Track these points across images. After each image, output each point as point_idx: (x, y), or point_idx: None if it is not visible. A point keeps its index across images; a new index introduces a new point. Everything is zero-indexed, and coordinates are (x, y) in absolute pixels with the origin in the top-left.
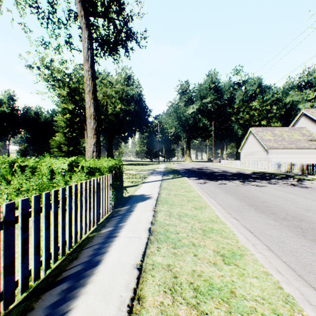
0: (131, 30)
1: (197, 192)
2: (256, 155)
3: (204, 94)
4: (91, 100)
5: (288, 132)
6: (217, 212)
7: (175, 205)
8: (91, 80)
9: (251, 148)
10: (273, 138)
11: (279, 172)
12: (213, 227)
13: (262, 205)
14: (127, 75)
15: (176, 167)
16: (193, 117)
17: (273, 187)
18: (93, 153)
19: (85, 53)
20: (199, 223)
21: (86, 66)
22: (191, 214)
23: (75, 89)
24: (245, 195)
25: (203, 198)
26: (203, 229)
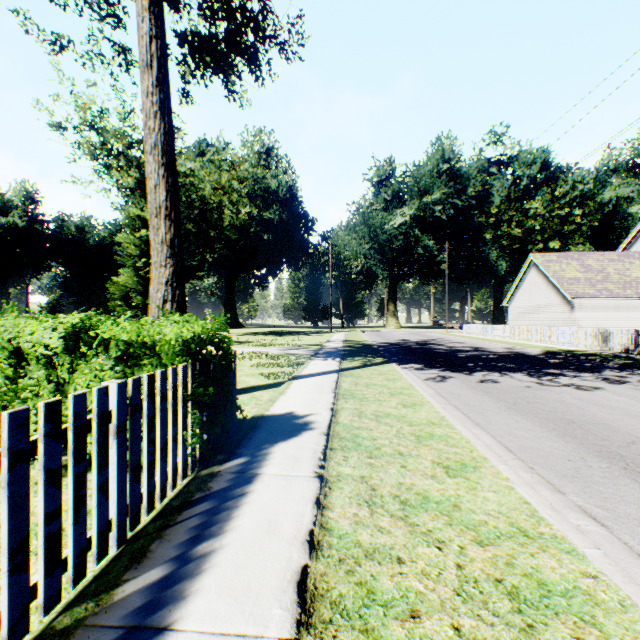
0: (263, 3)
1: (433, 407)
2: (544, 314)
3: (426, 185)
4: (158, 170)
5: (616, 262)
6: (520, 488)
7: (381, 456)
8: (158, 117)
9: (532, 298)
10: (584, 277)
11: (608, 352)
12: (542, 576)
13: (637, 453)
14: (264, 147)
15: (368, 339)
16: (404, 234)
17: (624, 393)
18: (165, 304)
19: (143, 48)
20: (480, 546)
21: (147, 83)
22: (441, 497)
23: None
24: (564, 416)
25: (456, 429)
26: (509, 589)
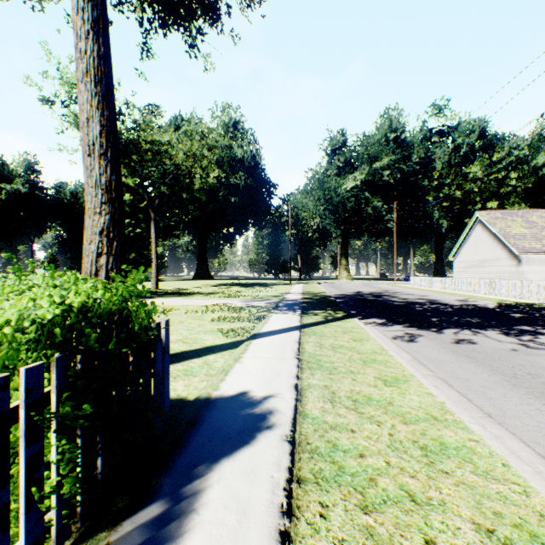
0: None
1: (422, 385)
2: (489, 267)
3: (375, 153)
4: (91, 101)
5: None
6: None
7: (382, 504)
8: (90, 37)
9: (477, 253)
10: (529, 232)
11: None
12: None
13: None
14: (231, 120)
15: (324, 290)
16: (355, 197)
17: None
18: (99, 258)
19: None
20: None
21: None
22: None
23: (131, 142)
24: None
25: (474, 433)
26: None
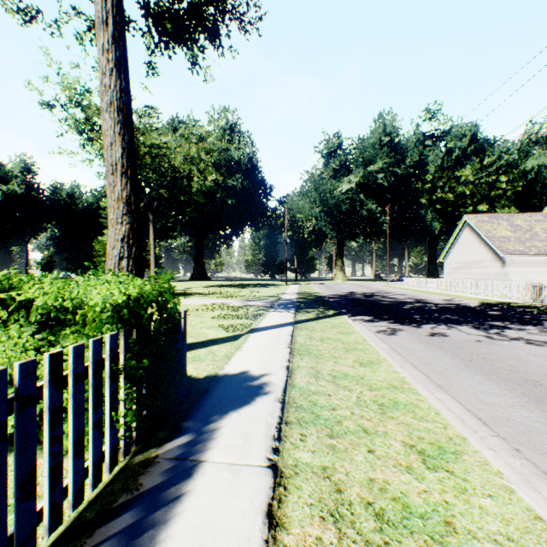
0: None
1: (391, 366)
2: (477, 269)
3: (369, 156)
4: (114, 128)
5: (542, 222)
6: (522, 491)
7: (343, 434)
8: (114, 74)
9: (466, 254)
10: (513, 235)
11: (541, 304)
12: None
13: None
14: (228, 123)
15: (319, 291)
16: (350, 199)
17: None
18: (121, 261)
19: (98, 5)
20: None
21: (102, 40)
22: (426, 506)
23: None
24: (528, 377)
25: (421, 395)
26: None
